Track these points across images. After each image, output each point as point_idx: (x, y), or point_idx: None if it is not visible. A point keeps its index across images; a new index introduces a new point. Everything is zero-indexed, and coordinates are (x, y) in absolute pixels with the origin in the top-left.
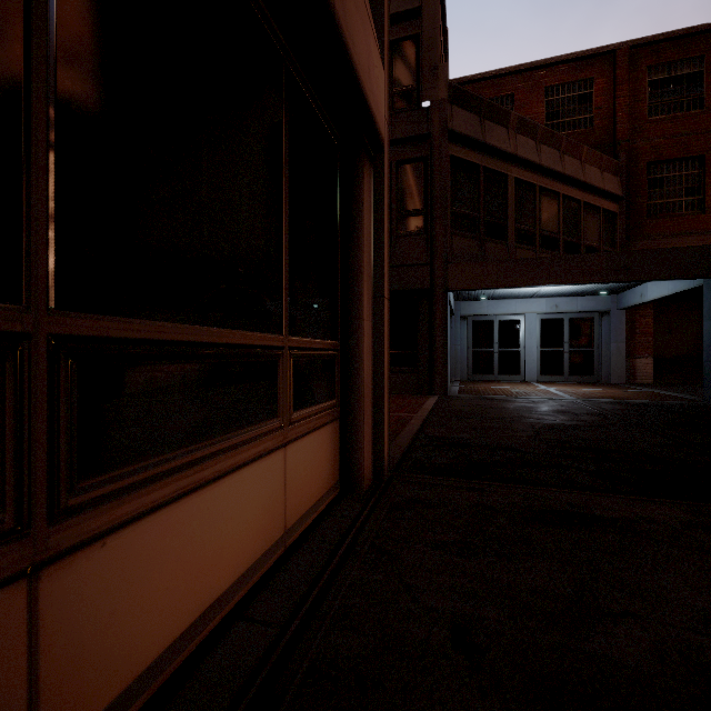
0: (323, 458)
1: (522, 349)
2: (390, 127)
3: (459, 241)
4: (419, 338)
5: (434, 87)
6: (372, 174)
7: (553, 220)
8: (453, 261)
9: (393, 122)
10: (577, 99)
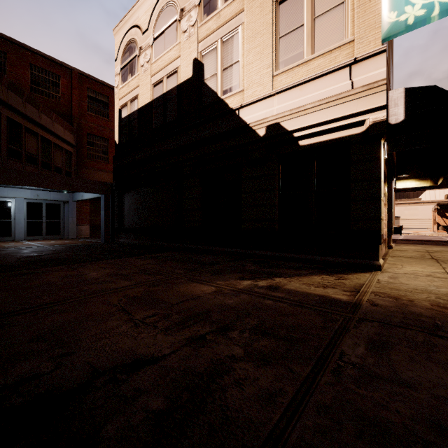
0: None
1: (13, 220)
2: None
3: None
4: None
5: None
6: None
7: (35, 148)
8: None
9: None
10: (51, 82)
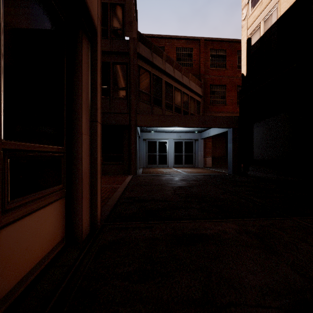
0: (49, 226)
1: (167, 153)
2: (109, 44)
3: (142, 104)
4: (124, 148)
5: (131, 31)
6: (90, 48)
7: (179, 101)
8: (139, 113)
9: (111, 43)
10: (187, 55)
